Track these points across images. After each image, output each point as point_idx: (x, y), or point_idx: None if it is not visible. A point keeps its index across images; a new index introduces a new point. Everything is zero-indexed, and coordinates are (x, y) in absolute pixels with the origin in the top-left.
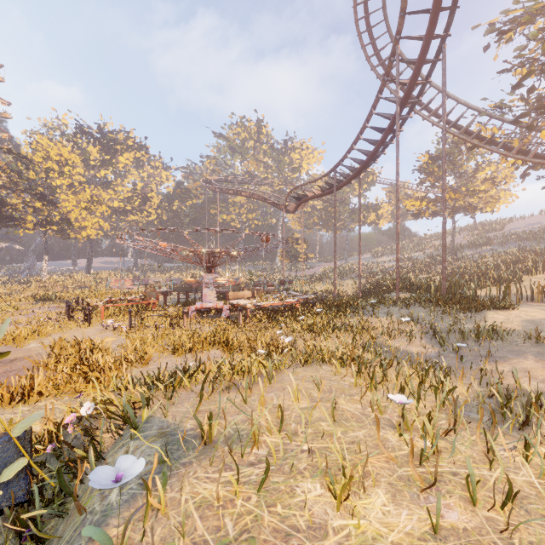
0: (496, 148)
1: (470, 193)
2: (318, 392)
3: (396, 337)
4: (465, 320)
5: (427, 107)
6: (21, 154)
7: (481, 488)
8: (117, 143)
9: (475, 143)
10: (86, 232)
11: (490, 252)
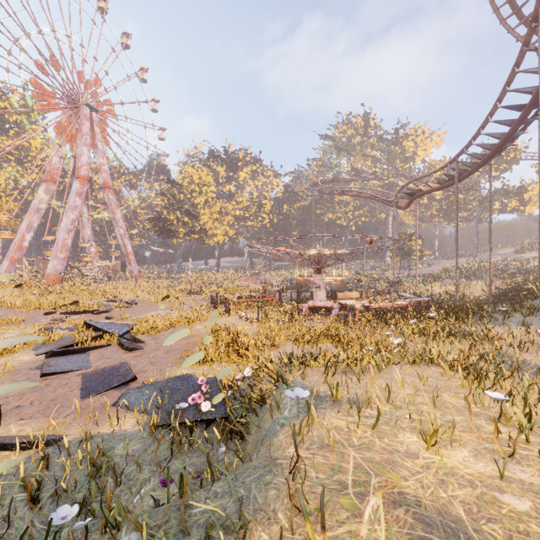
0: None
1: None
2: (424, 386)
3: (531, 351)
4: None
5: None
6: (176, 182)
7: None
8: (238, 161)
9: None
10: (216, 238)
11: None
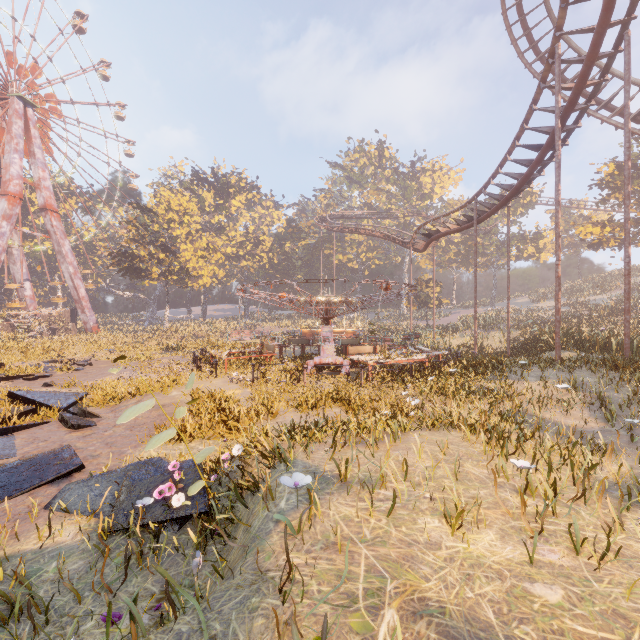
0: None
1: None
2: (444, 455)
3: (549, 407)
4: None
5: (608, 105)
6: (148, 208)
7: (591, 545)
8: (230, 186)
9: None
10: (202, 280)
11: None
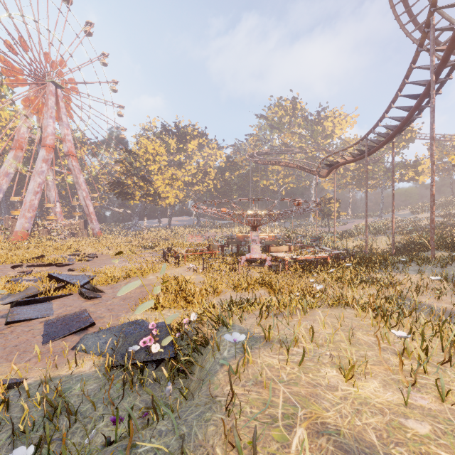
0: None
1: None
2: (341, 325)
3: (425, 293)
4: None
5: None
6: (133, 151)
7: (454, 396)
8: (187, 134)
9: None
10: (168, 200)
11: None
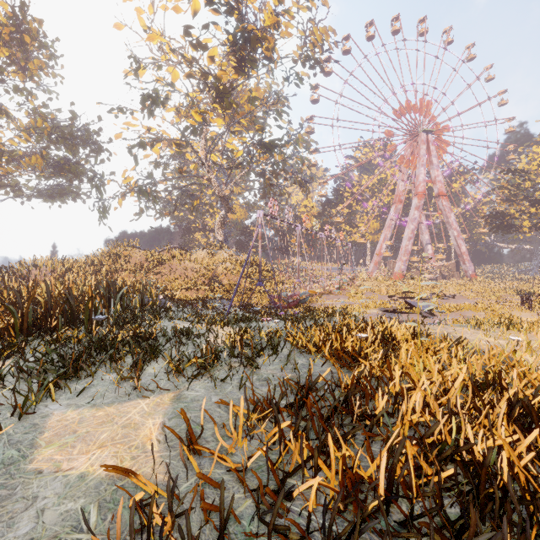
0: None
1: None
2: None
3: None
4: None
5: None
6: (517, 170)
7: None
8: None
9: None
10: None
11: None
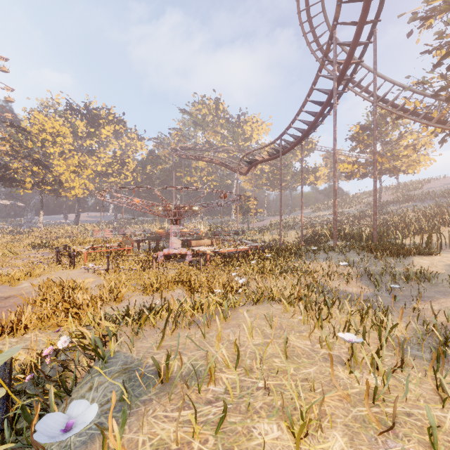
0: (418, 118)
1: (395, 158)
2: (270, 328)
3: (335, 279)
4: (395, 264)
5: (359, 85)
6: (21, 127)
7: (438, 431)
8: (100, 118)
9: (400, 114)
10: (74, 191)
11: (412, 207)
